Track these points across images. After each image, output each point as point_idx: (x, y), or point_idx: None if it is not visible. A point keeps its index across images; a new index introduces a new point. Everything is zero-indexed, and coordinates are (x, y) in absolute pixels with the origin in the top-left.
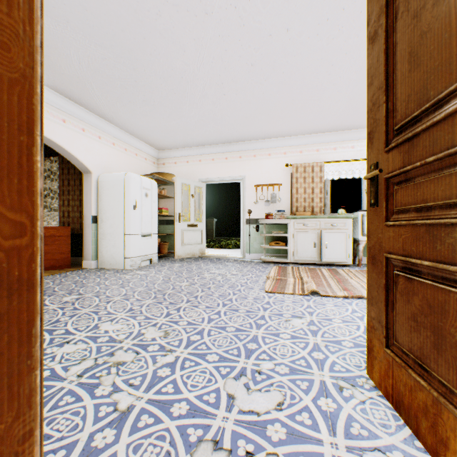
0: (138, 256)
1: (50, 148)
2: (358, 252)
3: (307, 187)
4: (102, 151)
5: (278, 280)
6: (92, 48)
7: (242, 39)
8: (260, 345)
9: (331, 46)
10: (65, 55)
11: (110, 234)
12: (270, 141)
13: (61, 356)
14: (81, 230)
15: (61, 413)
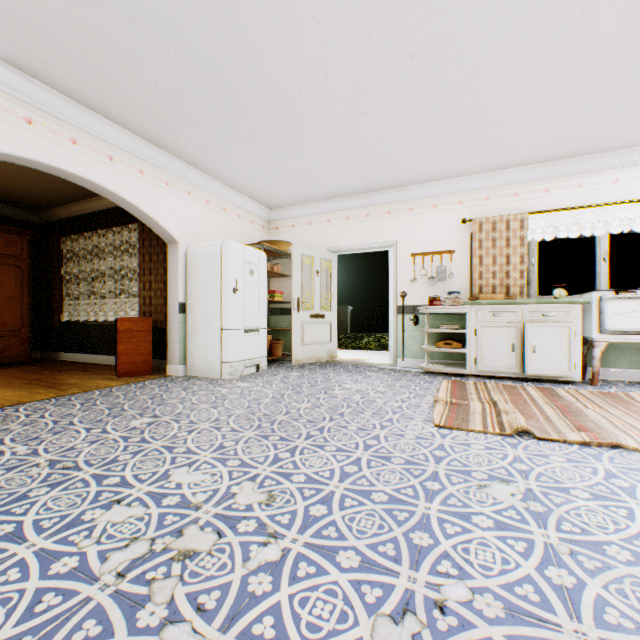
0: (239, 360)
1: (128, 213)
2: (592, 360)
3: (498, 254)
4: (192, 213)
5: (454, 405)
6: (171, 57)
7: (395, 12)
8: (437, 540)
9: (554, 3)
10: (136, 74)
11: (202, 329)
12: (437, 185)
13: (103, 529)
14: (165, 323)
15: None
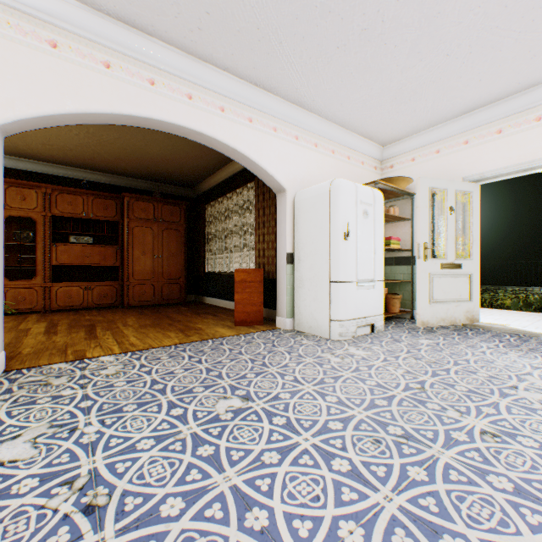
0: (350, 319)
1: (247, 175)
2: None
3: None
4: (299, 158)
5: None
6: None
7: None
8: None
9: None
10: None
11: (308, 280)
12: None
13: None
14: (275, 274)
15: None
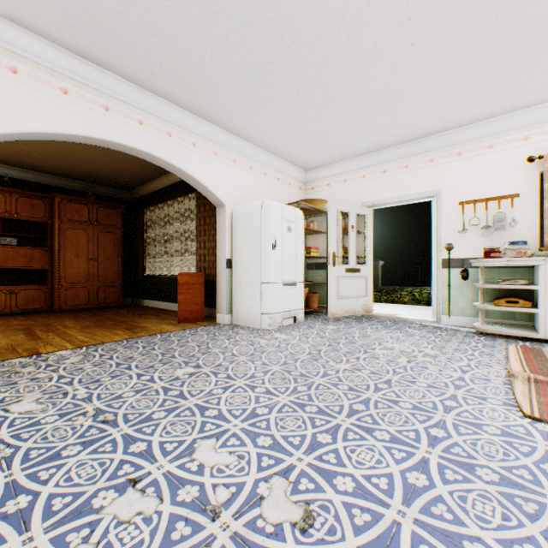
0: (277, 312)
1: (188, 185)
2: None
3: None
4: (237, 178)
5: (542, 383)
6: (211, 21)
7: None
8: None
9: None
10: (184, 47)
11: (244, 282)
12: (493, 123)
13: (104, 529)
14: (215, 277)
15: None
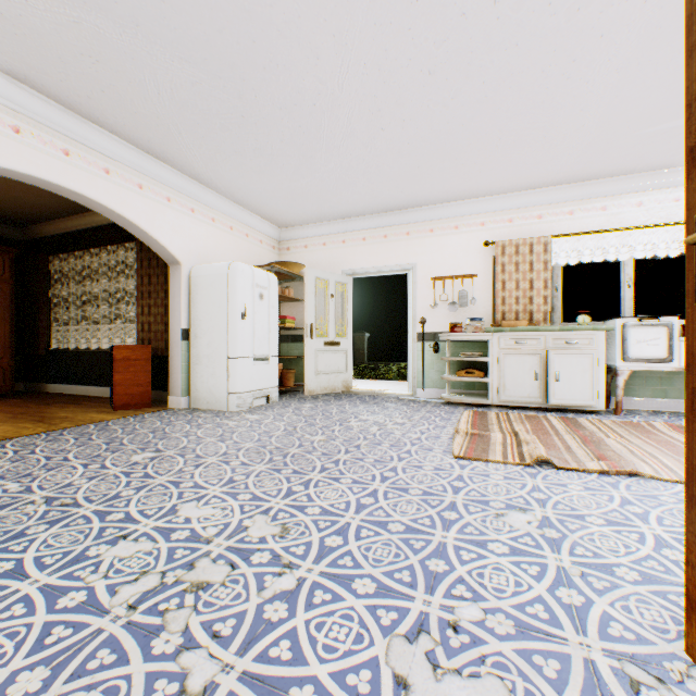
0: (248, 391)
1: (124, 231)
2: (616, 389)
3: (521, 279)
4: (196, 231)
5: (475, 436)
6: (175, 66)
7: (413, 27)
8: (453, 566)
9: (574, 25)
10: (137, 82)
11: (207, 357)
12: (458, 206)
13: (110, 564)
14: (166, 351)
15: (87, 688)
